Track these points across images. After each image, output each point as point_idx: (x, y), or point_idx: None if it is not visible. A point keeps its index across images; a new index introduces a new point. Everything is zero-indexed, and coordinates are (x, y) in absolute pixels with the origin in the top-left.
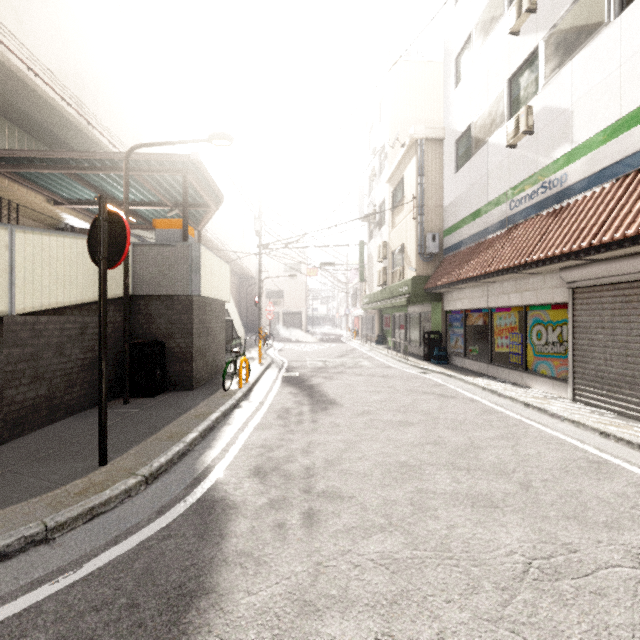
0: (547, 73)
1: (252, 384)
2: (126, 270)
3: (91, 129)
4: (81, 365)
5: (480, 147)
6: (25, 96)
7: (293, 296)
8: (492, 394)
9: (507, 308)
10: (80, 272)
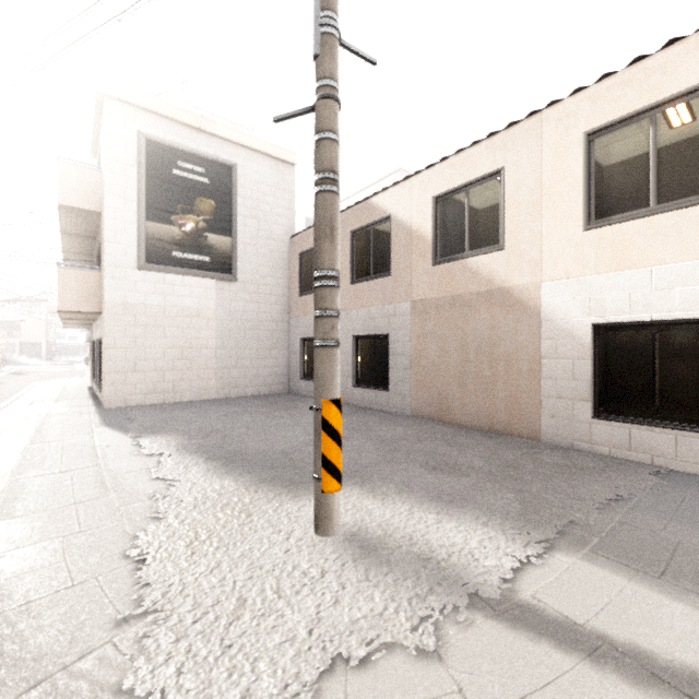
0: None
1: None
2: None
3: None
4: None
5: None
6: None
7: (32, 329)
8: None
9: None
10: None
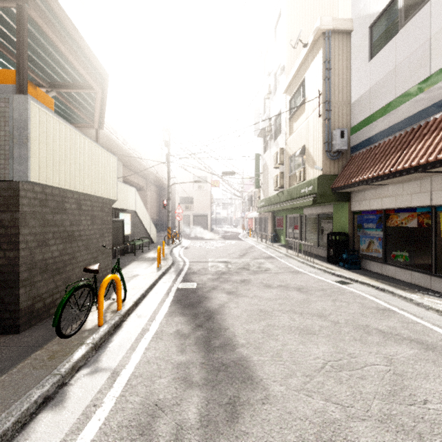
0: None
1: (127, 311)
2: None
3: None
4: None
5: (415, 12)
6: None
7: (200, 202)
8: None
9: None
10: None
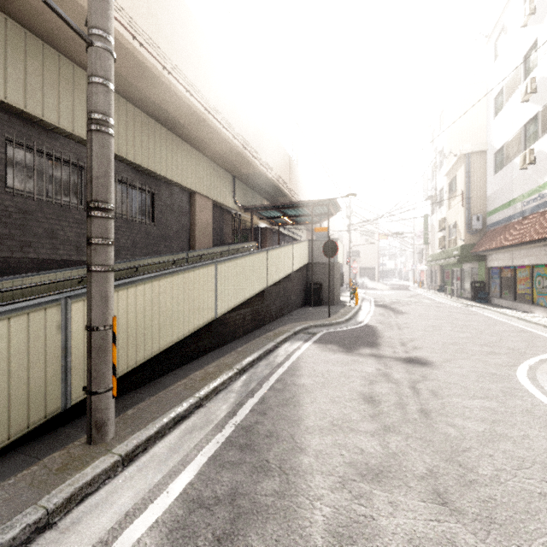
0: (541, 131)
1: (360, 305)
2: (312, 253)
3: (279, 184)
4: (299, 291)
5: (508, 163)
6: (262, 180)
7: (367, 255)
8: (504, 315)
9: (523, 266)
10: (300, 256)
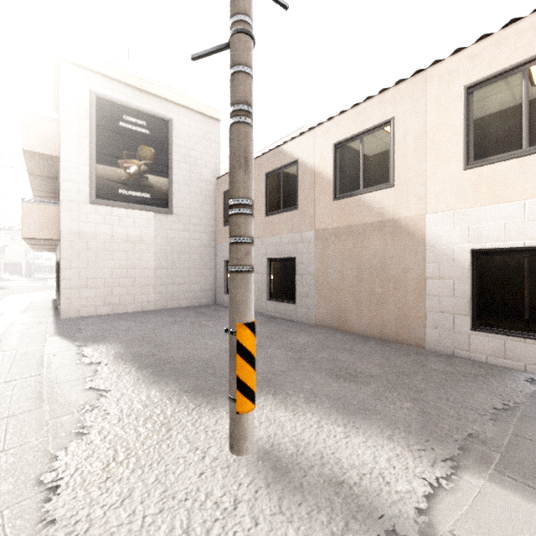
0: None
1: None
2: None
3: None
4: None
5: None
6: None
7: (14, 252)
8: None
9: None
10: None
